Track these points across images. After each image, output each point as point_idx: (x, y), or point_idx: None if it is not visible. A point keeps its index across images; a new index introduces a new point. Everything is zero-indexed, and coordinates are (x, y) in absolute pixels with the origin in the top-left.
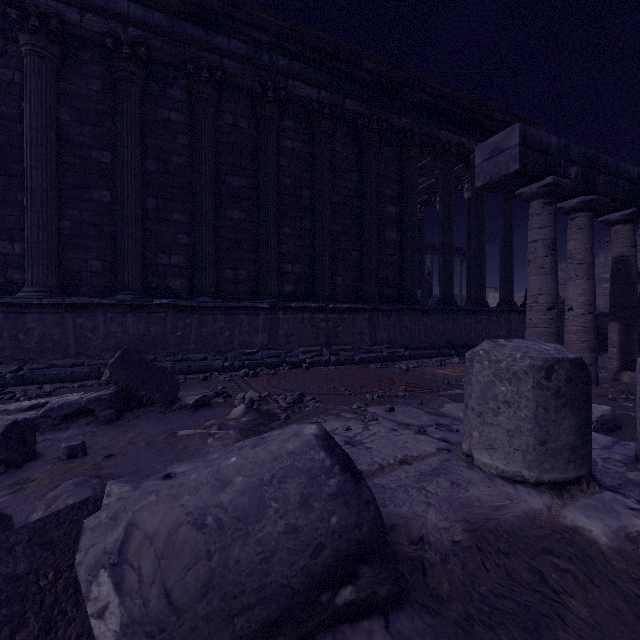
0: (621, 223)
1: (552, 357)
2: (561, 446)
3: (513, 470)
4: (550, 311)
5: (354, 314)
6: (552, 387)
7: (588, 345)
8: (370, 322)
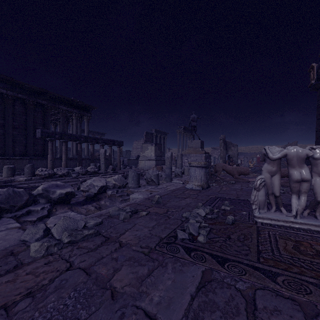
0: (78, 143)
1: (8, 166)
2: (9, 174)
3: (5, 176)
4: (51, 161)
5: (22, 160)
6: (8, 169)
7: (65, 167)
8: (29, 162)
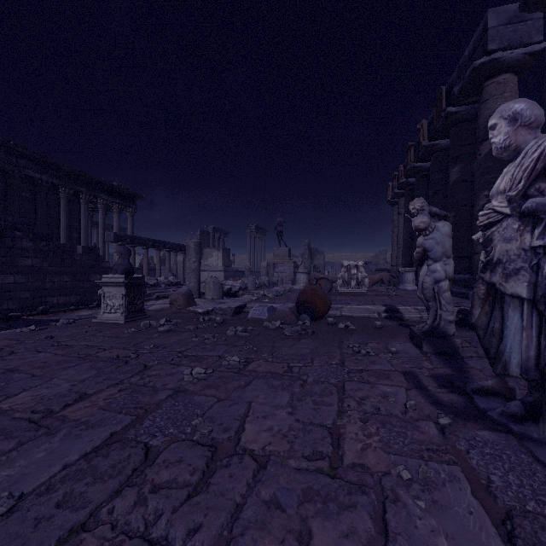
0: (145, 249)
1: None
2: None
3: None
4: None
5: None
6: None
7: None
8: None
